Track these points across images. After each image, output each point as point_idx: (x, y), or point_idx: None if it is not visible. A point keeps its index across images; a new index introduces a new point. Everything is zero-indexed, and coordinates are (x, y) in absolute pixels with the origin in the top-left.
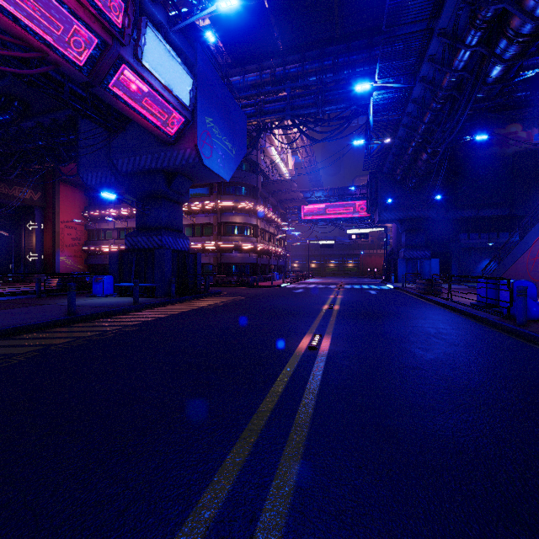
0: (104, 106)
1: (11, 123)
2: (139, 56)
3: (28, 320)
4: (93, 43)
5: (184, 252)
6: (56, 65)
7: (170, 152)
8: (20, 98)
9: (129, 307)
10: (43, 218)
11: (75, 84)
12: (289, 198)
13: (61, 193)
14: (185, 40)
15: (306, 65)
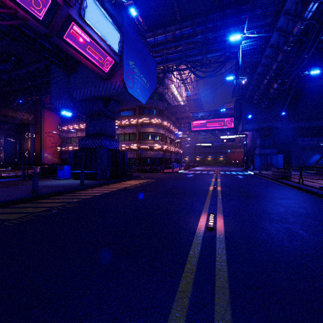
0: (62, 53)
1: (10, 70)
2: (82, 15)
3: (2, 198)
4: (49, 4)
5: (116, 150)
6: (24, 20)
7: (106, 84)
8: (15, 54)
9: (76, 187)
10: (34, 131)
11: (44, 40)
12: (183, 117)
13: (45, 115)
14: (115, 9)
15: (195, 28)
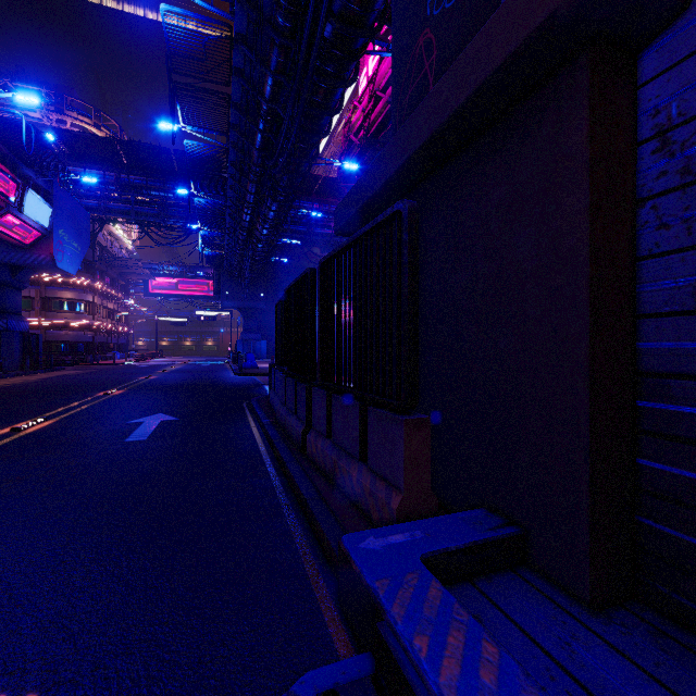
0: None
1: None
2: (22, 210)
3: None
4: None
5: (26, 333)
6: None
7: (23, 253)
8: None
9: (6, 375)
10: None
11: None
12: (132, 272)
13: None
14: (45, 179)
15: (150, 182)
